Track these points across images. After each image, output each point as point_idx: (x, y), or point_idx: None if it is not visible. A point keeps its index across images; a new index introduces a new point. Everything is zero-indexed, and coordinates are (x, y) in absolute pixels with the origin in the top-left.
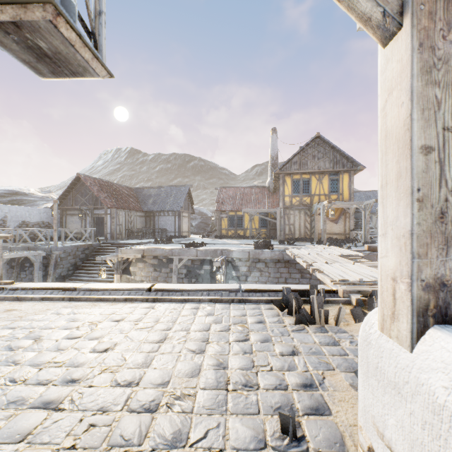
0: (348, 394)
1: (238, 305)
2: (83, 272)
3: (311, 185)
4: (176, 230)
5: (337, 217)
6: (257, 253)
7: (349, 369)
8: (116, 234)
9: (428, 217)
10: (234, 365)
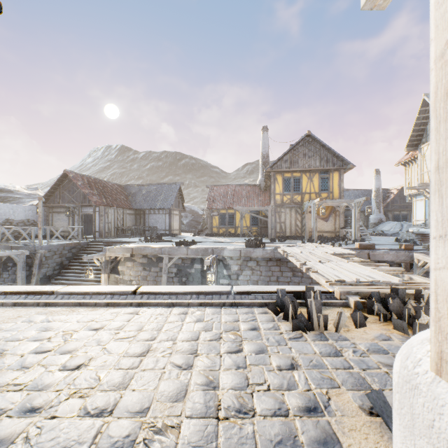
0: (359, 420)
1: (230, 309)
2: (70, 272)
3: (302, 183)
4: (167, 228)
5: (328, 215)
6: (248, 252)
7: (357, 386)
8: (104, 233)
9: None
10: (226, 384)
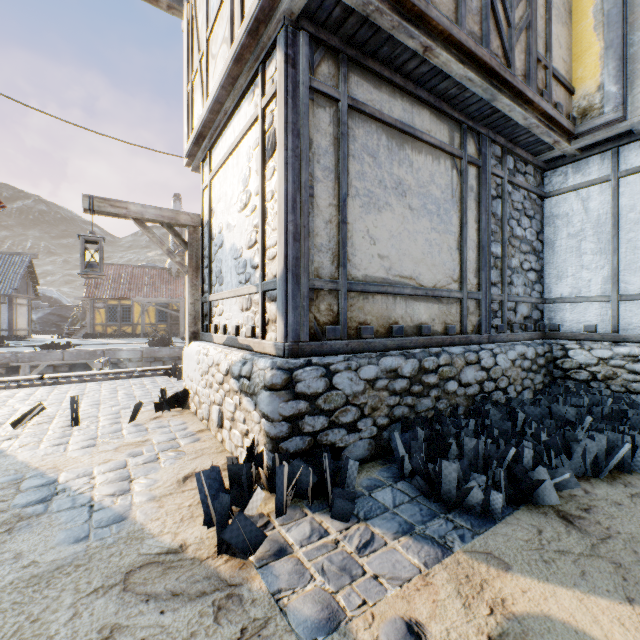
0: None
1: (136, 379)
2: None
3: None
4: (4, 327)
5: None
6: (153, 351)
7: None
8: None
9: (192, 318)
10: (138, 393)
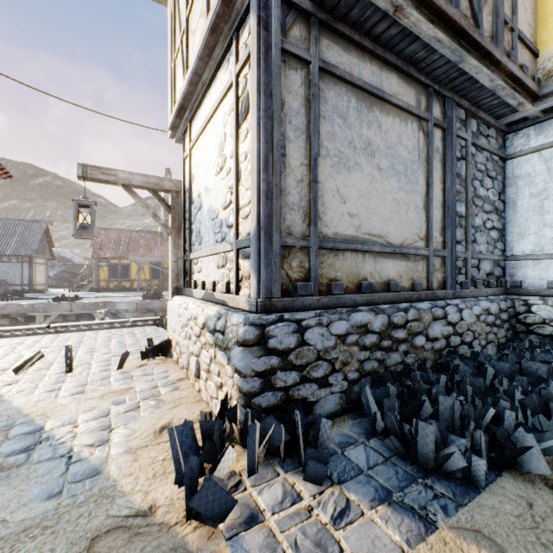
0: None
1: (129, 328)
2: None
3: None
4: (25, 282)
5: None
6: (146, 304)
7: None
8: None
9: (175, 275)
10: (129, 342)
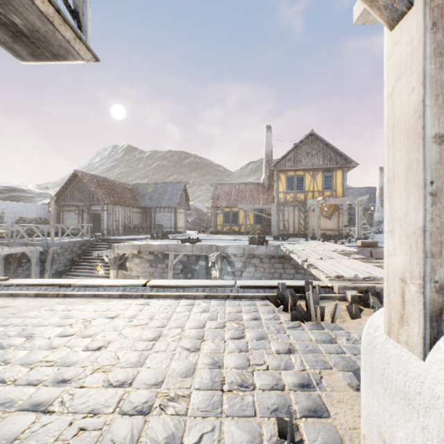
0: (346, 394)
1: (233, 301)
2: (80, 268)
3: (305, 182)
4: (172, 226)
5: (331, 213)
6: (252, 249)
7: (347, 367)
8: (112, 230)
9: (442, 213)
10: (230, 364)
